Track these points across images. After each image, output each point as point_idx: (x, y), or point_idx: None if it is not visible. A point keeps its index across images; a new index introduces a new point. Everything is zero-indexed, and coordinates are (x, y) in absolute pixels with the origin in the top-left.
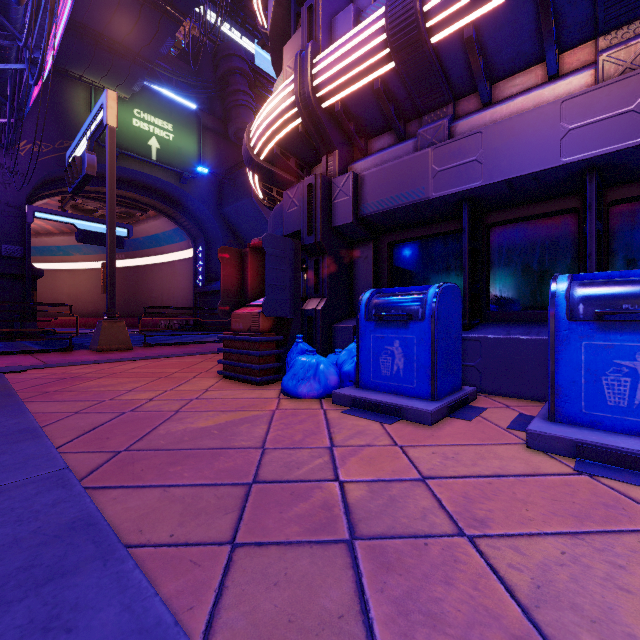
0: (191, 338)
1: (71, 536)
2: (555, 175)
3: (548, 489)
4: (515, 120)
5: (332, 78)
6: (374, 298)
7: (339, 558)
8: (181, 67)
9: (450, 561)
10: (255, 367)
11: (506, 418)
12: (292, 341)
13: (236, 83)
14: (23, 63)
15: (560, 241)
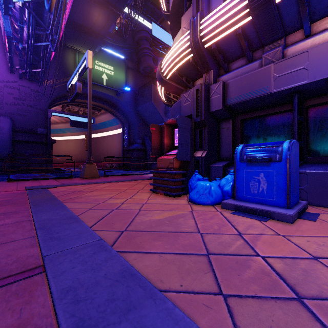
0: (123, 172)
1: (125, 281)
2: None
3: None
4: None
5: (212, 30)
6: (244, 149)
7: (301, 312)
8: (117, 38)
9: None
10: (172, 187)
11: None
12: (189, 174)
13: (143, 44)
14: (48, 42)
15: None
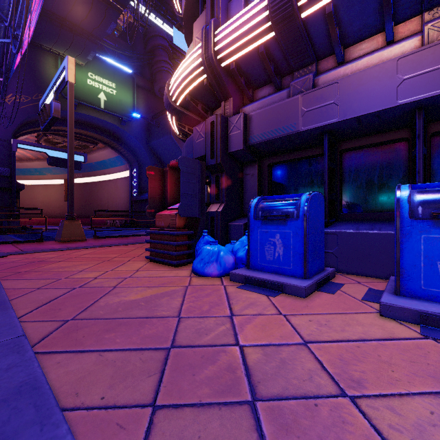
0: (128, 232)
1: (16, 400)
2: (392, 113)
3: (405, 352)
4: (363, 73)
5: (229, 44)
6: (260, 203)
7: (244, 420)
8: (121, 44)
9: (339, 422)
10: (173, 253)
11: (360, 292)
12: (200, 234)
13: (160, 55)
14: (9, 38)
15: (394, 162)
